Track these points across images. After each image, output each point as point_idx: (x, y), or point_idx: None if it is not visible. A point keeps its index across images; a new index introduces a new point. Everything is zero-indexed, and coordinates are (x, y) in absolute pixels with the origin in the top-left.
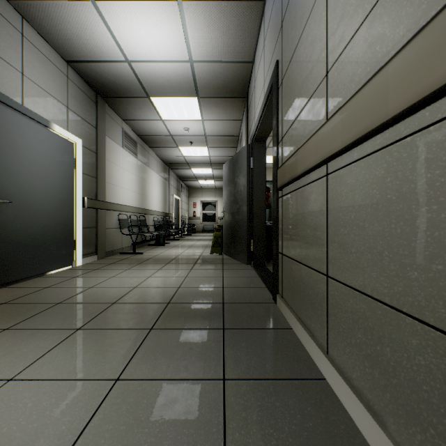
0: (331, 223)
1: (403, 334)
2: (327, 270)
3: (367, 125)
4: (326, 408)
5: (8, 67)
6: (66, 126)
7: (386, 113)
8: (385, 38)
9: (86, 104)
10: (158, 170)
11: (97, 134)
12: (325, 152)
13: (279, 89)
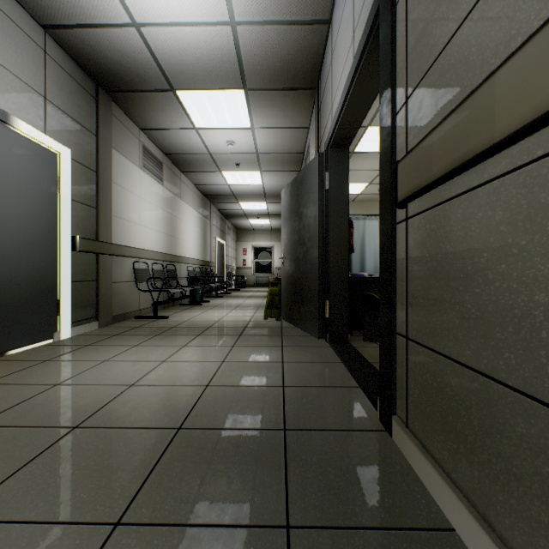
0: None
1: None
2: None
3: None
4: None
5: None
6: (43, 126)
7: None
8: None
9: (79, 98)
10: (194, 203)
11: (99, 145)
12: None
13: (395, 8)
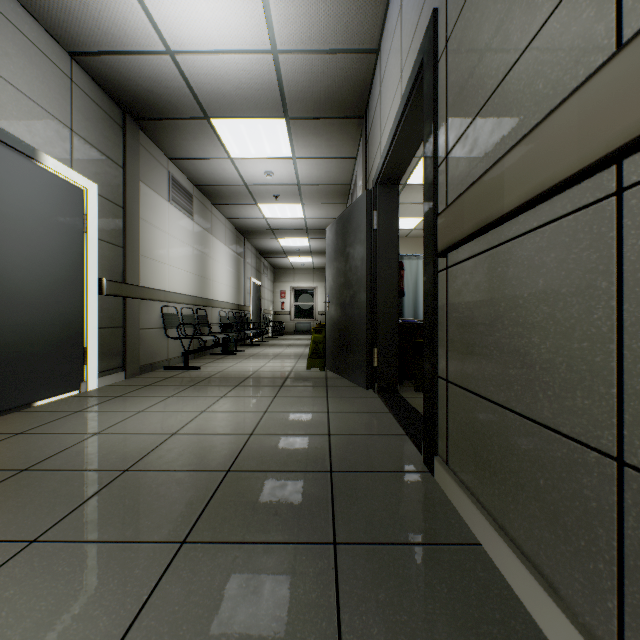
0: None
1: None
2: (623, 446)
3: None
4: None
5: None
6: (69, 160)
7: None
8: None
9: (106, 127)
10: (227, 240)
11: (126, 178)
12: (637, 118)
13: (438, 64)
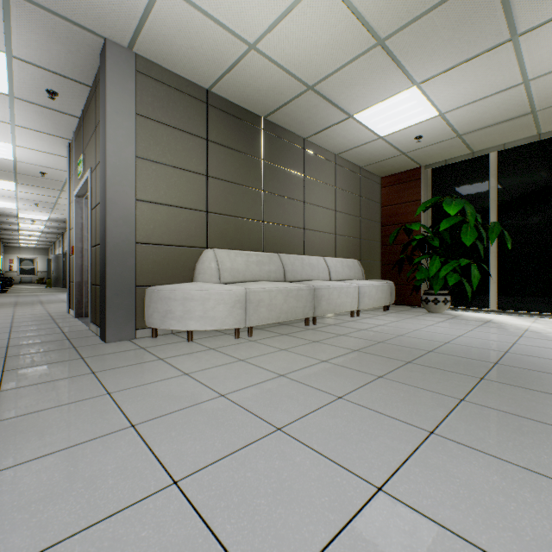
0: None
1: None
2: None
3: None
4: None
5: None
6: None
7: None
8: None
9: None
10: None
11: None
12: None
13: None
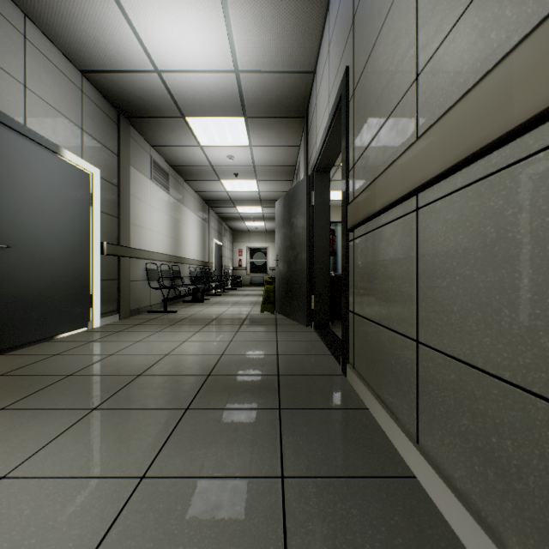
0: (423, 272)
1: (532, 423)
2: (418, 333)
3: (480, 138)
4: (419, 517)
5: (7, 78)
6: (80, 153)
7: (509, 121)
8: (505, 21)
9: (106, 125)
10: (195, 209)
11: (120, 163)
12: (415, 180)
13: (349, 103)
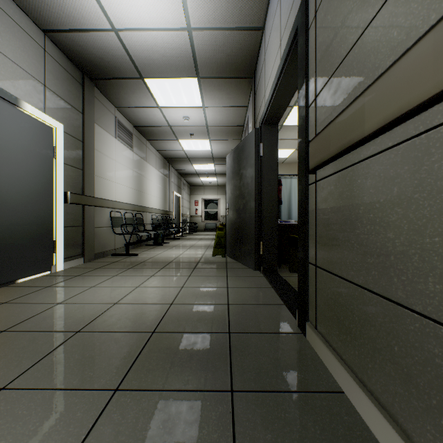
0: None
1: None
2: None
3: None
4: None
5: None
6: (43, 107)
7: None
8: None
9: (70, 84)
10: (157, 165)
11: (84, 121)
12: None
13: (308, 30)
